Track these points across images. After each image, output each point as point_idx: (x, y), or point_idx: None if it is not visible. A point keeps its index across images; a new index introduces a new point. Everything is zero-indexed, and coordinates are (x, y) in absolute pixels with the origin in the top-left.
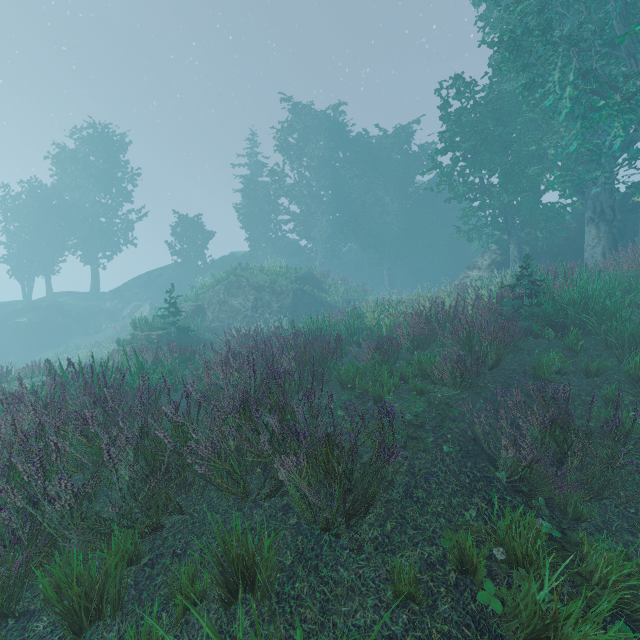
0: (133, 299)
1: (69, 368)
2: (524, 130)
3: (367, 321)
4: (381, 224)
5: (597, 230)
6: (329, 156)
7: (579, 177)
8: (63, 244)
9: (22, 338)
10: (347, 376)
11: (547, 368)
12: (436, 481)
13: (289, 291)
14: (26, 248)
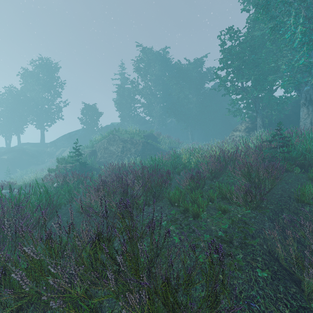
0: (61, 146)
1: (23, 183)
2: (265, 57)
3: (182, 159)
4: (187, 108)
5: (307, 110)
6: (161, 74)
7: (298, 81)
8: (26, 118)
9: (4, 166)
10: (174, 198)
11: (307, 195)
12: (258, 309)
13: (140, 142)
14: (7, 120)
